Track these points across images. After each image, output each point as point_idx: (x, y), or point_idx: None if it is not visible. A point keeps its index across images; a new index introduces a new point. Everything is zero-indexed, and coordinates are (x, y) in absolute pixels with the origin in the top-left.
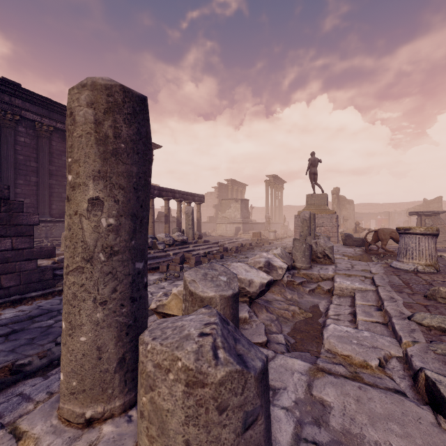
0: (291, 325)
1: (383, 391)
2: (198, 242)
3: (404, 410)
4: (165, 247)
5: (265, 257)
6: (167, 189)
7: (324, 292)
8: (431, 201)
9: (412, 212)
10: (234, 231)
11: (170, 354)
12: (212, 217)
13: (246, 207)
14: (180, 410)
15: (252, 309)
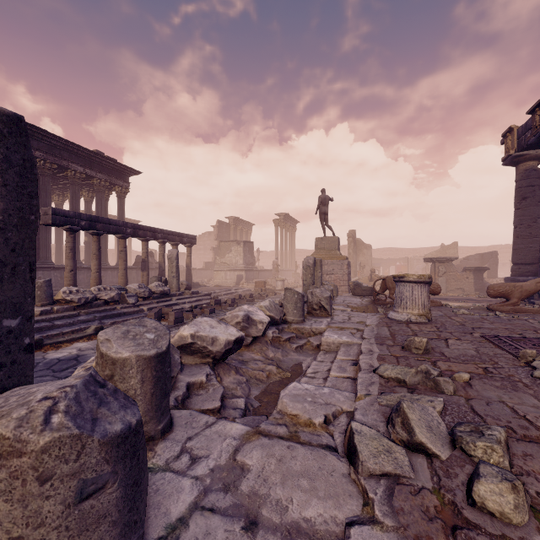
0: (263, 387)
1: (312, 448)
2: (184, 294)
3: (322, 465)
4: (138, 300)
5: (244, 310)
6: (145, 228)
7: (313, 348)
8: (448, 246)
9: (426, 258)
10: (235, 279)
11: None
12: (209, 262)
13: (250, 251)
14: None
15: (216, 372)
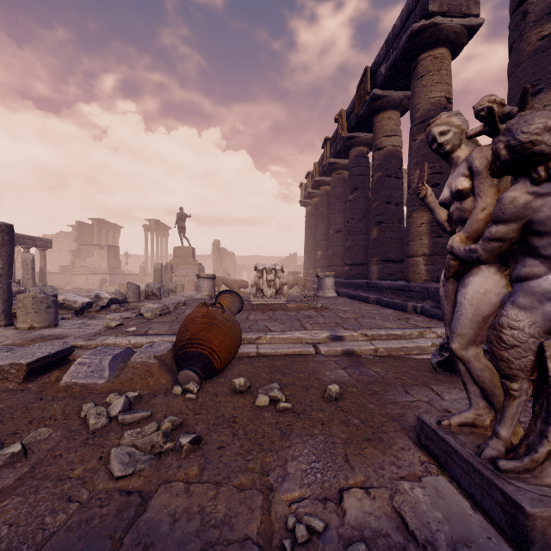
0: None
1: None
2: None
3: None
4: None
5: (96, 292)
6: None
7: None
8: (290, 256)
9: None
10: (98, 283)
11: (28, 294)
12: (67, 266)
13: (116, 255)
14: (31, 303)
15: (77, 317)
